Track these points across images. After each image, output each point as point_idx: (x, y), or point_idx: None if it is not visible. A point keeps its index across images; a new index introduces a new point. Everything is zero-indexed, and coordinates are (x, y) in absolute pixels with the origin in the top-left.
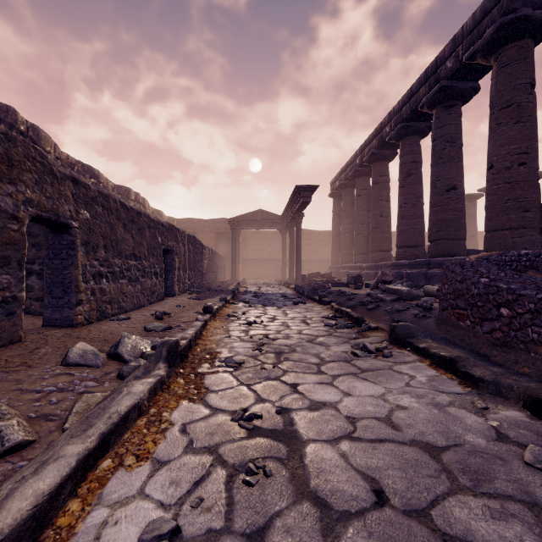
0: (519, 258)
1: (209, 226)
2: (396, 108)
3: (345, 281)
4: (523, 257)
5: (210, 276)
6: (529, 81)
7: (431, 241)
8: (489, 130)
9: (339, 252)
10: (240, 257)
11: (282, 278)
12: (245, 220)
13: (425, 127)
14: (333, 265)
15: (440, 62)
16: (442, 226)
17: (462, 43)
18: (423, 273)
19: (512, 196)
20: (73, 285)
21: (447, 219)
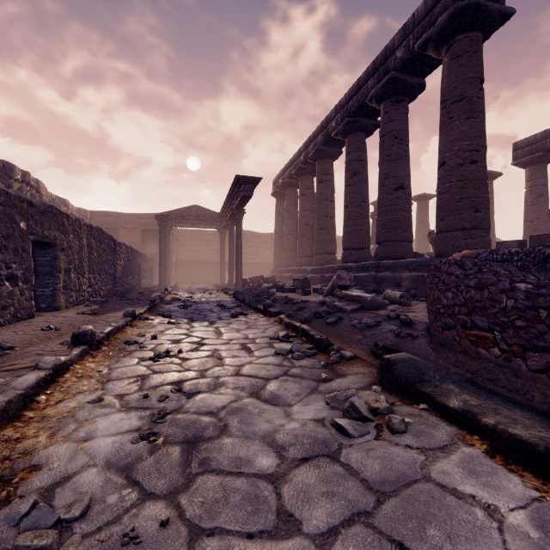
0: (511, 257)
1: (134, 222)
2: (343, 102)
3: (291, 286)
4: (515, 256)
5: (129, 281)
6: (479, 76)
7: (379, 243)
8: (441, 125)
9: (282, 255)
10: (173, 259)
11: (221, 282)
12: (177, 216)
13: (371, 124)
14: (276, 268)
15: (390, 52)
16: (391, 227)
17: (413, 32)
18: (372, 276)
19: (465, 195)
20: None
21: (396, 220)
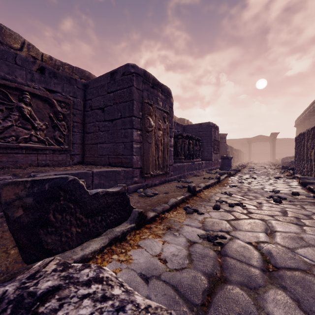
0: None
1: (238, 141)
2: (308, 107)
3: None
4: None
5: (242, 159)
6: None
7: None
8: None
9: None
10: (251, 152)
11: (270, 160)
12: (253, 139)
13: None
14: None
15: (314, 103)
16: None
17: None
18: None
19: None
20: (234, 159)
21: None
